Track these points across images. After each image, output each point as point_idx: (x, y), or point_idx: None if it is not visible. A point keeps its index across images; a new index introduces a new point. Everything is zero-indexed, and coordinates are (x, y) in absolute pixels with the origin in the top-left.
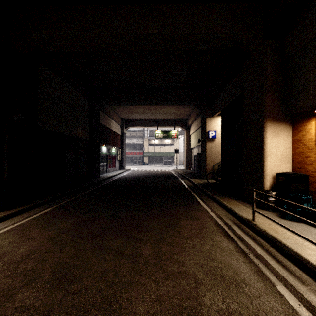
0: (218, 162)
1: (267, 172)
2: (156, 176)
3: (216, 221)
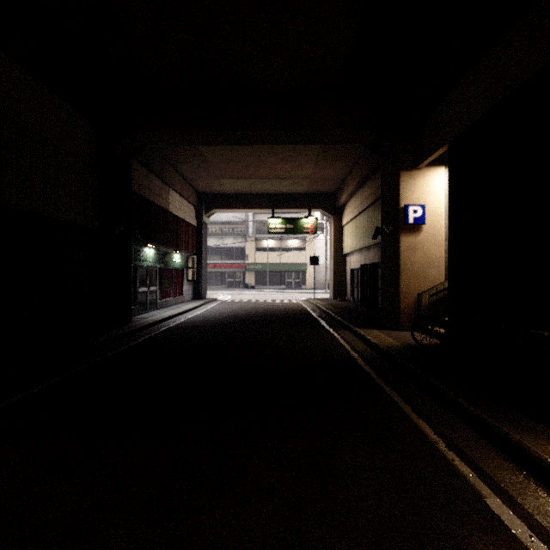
0: (430, 285)
1: None
2: (270, 317)
3: None
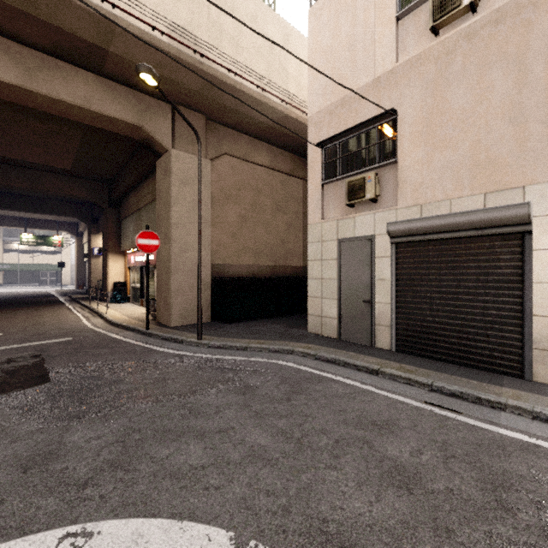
0: None
1: (109, 282)
2: (24, 296)
3: (69, 308)
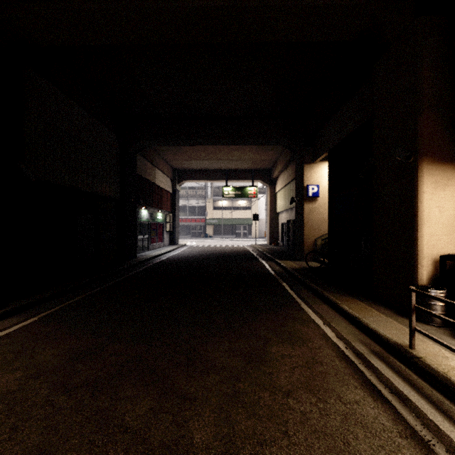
0: (322, 234)
1: (423, 253)
2: (224, 255)
3: (337, 347)
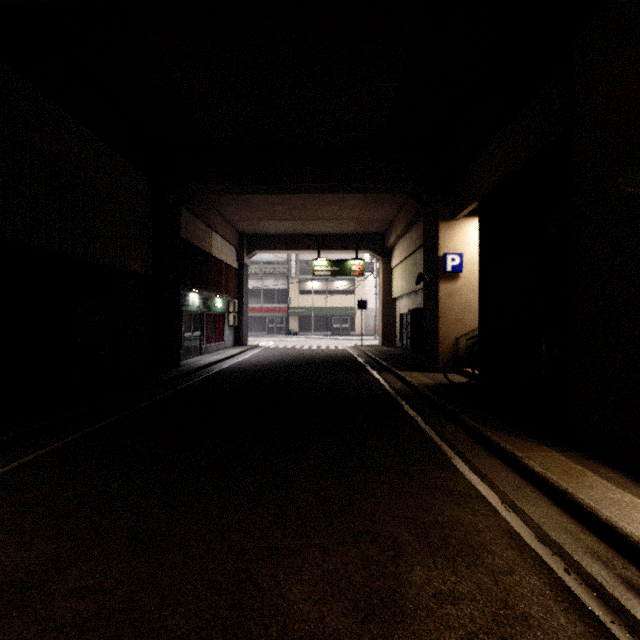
0: (467, 330)
1: None
2: (315, 362)
3: (548, 568)
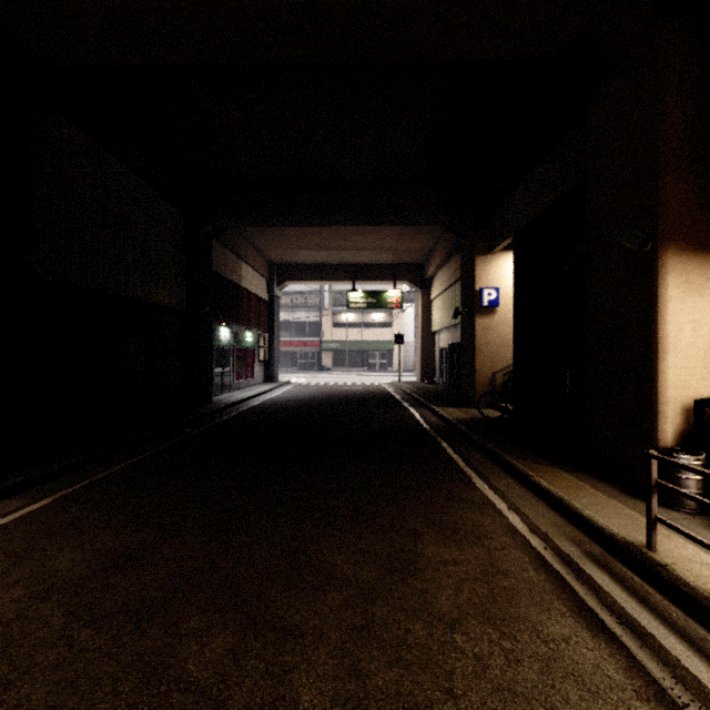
0: (504, 365)
1: (668, 396)
2: (350, 398)
3: (532, 547)
